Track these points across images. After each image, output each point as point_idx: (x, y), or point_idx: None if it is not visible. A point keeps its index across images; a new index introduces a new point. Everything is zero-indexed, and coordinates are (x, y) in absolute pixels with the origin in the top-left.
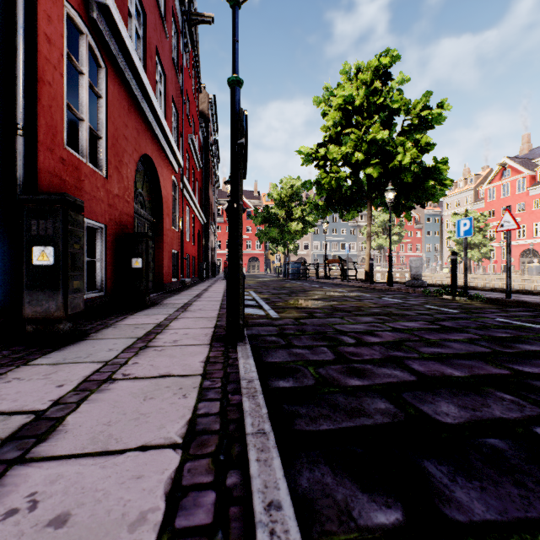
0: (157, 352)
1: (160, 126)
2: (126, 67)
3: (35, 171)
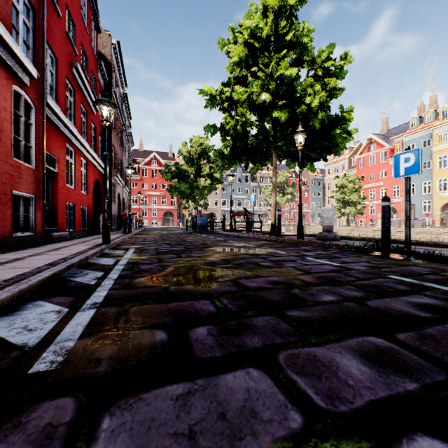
0: None
1: None
2: None
3: None
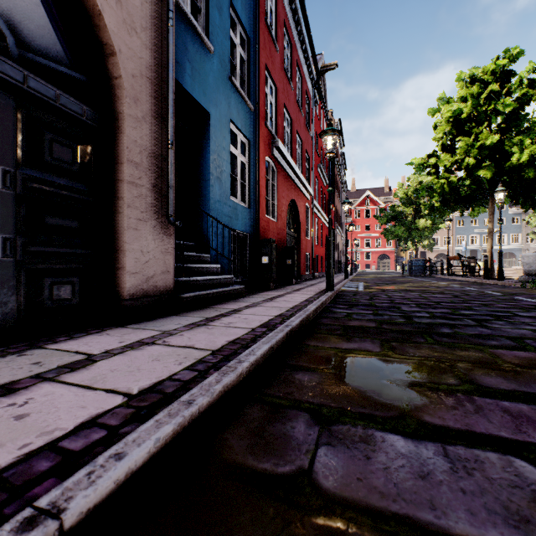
0: (301, 292)
1: (299, 179)
2: (284, 162)
3: (259, 229)
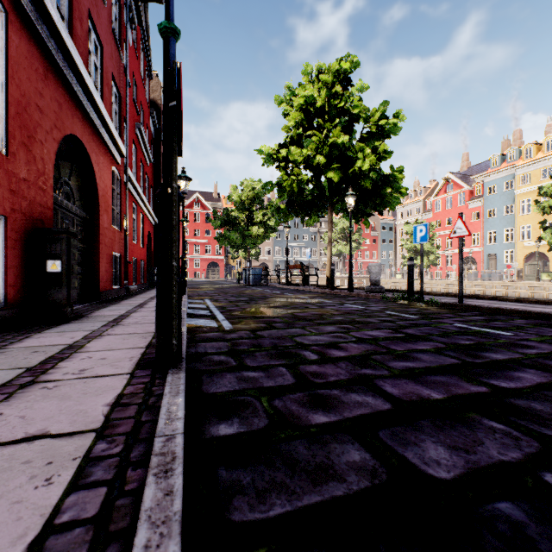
0: (45, 391)
1: (93, 103)
2: (40, 19)
3: None
